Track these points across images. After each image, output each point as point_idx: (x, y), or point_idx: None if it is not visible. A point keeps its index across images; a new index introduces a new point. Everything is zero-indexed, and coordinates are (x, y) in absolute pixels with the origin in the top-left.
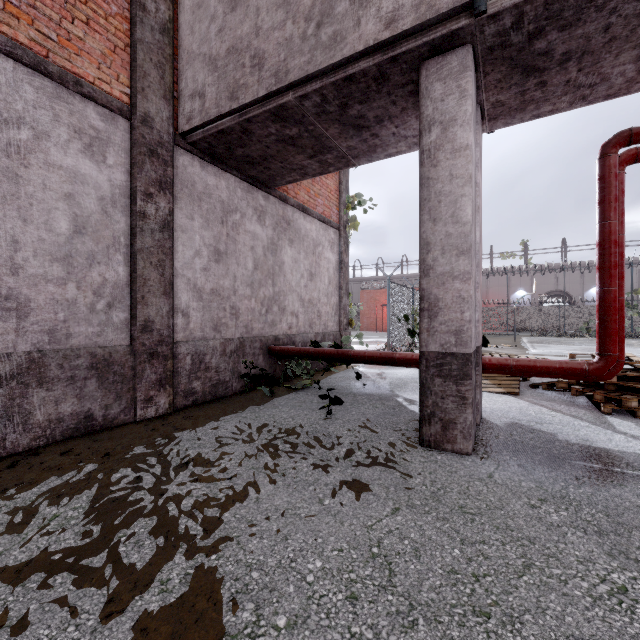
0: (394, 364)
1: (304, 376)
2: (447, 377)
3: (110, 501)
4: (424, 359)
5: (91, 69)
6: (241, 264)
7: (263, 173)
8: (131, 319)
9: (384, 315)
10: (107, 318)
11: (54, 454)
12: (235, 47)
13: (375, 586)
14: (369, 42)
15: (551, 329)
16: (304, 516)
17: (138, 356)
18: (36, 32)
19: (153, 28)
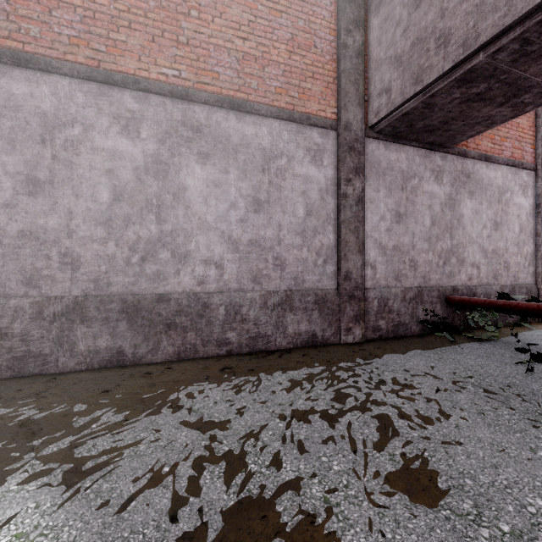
0: None
1: (487, 328)
2: None
3: (340, 391)
4: None
5: (315, 106)
6: (419, 222)
7: (441, 136)
8: (337, 271)
9: None
10: (323, 270)
11: (299, 354)
12: (419, 38)
13: None
14: None
15: None
16: (513, 456)
17: (342, 297)
18: (288, 97)
19: (351, 57)
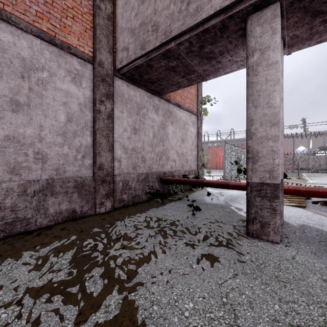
0: (229, 188)
1: (179, 193)
2: (264, 197)
3: (82, 256)
4: (249, 186)
5: (75, 40)
6: (146, 135)
7: (158, 87)
8: (93, 163)
9: (221, 161)
10: (82, 163)
11: (58, 229)
12: (144, 22)
13: (226, 324)
14: (217, 8)
15: (321, 168)
16: (182, 274)
17: (96, 182)
18: (50, 25)
19: (104, 17)
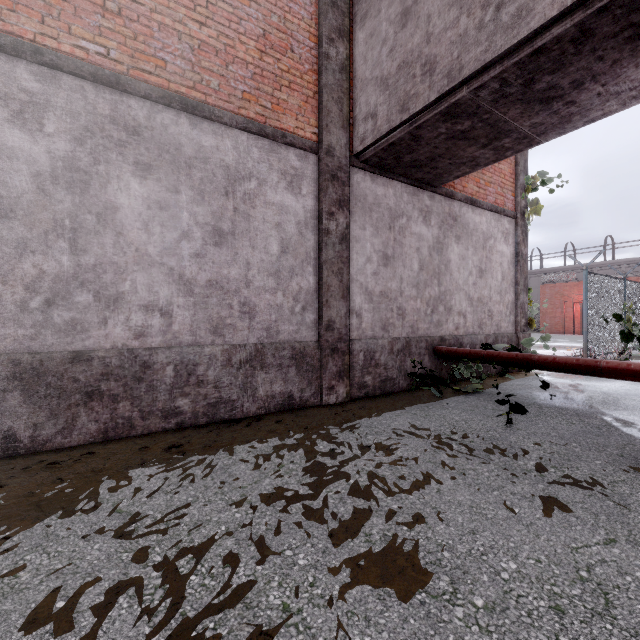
0: (598, 374)
1: (473, 380)
2: None
3: (316, 463)
4: None
5: (291, 122)
6: (407, 266)
7: (429, 173)
8: (318, 319)
9: (576, 314)
10: (302, 319)
11: (271, 421)
12: (405, 61)
13: (586, 609)
14: (565, 3)
15: None
16: (490, 517)
17: (323, 350)
18: (259, 107)
19: (334, 71)
